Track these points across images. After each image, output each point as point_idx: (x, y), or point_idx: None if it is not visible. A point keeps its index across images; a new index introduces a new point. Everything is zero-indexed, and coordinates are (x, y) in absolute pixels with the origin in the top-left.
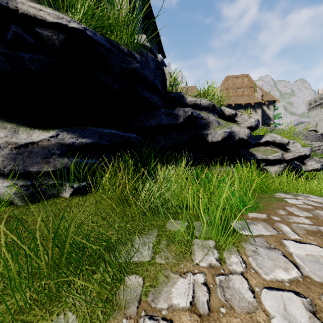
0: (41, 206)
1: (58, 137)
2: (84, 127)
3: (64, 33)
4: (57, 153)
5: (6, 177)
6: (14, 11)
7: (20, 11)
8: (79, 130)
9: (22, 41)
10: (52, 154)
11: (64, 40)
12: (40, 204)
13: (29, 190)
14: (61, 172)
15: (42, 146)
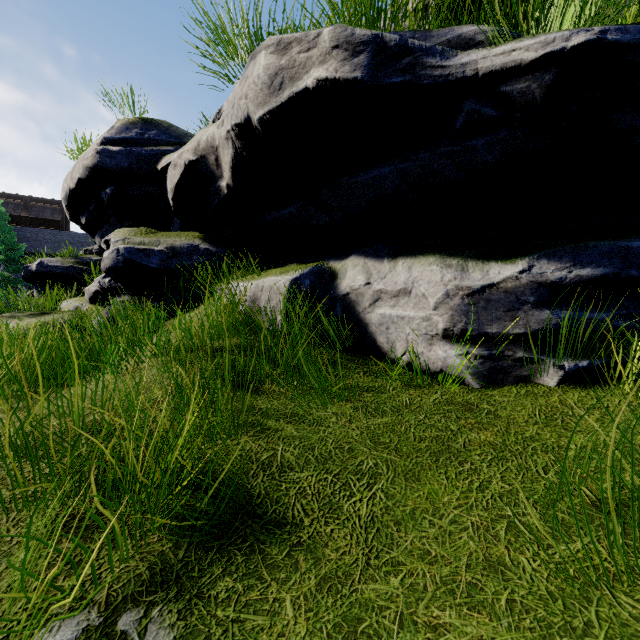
0: (508, 394)
1: (532, 271)
2: (580, 244)
3: (554, 67)
4: (530, 301)
5: (453, 341)
6: (472, 79)
7: (480, 74)
8: (572, 253)
9: (477, 121)
10: (521, 303)
11: (553, 81)
12: (504, 390)
13: (485, 363)
14: (536, 337)
15: (505, 290)
